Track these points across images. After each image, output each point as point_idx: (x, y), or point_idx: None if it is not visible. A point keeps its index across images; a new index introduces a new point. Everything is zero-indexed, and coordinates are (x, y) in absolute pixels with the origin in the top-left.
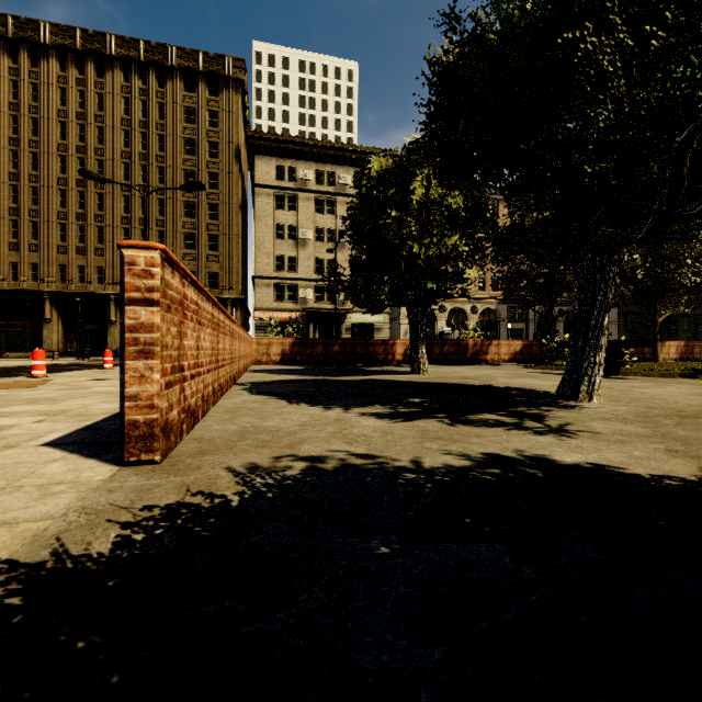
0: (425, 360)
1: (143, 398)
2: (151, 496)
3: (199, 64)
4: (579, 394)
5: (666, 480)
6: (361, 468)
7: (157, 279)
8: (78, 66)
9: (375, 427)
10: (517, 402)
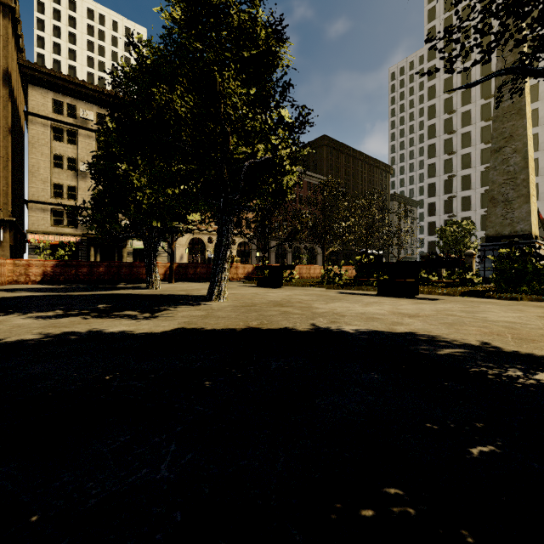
0: (157, 278)
1: None
2: None
3: None
4: (213, 297)
5: (141, 334)
6: None
7: None
8: None
9: (19, 324)
10: (173, 303)
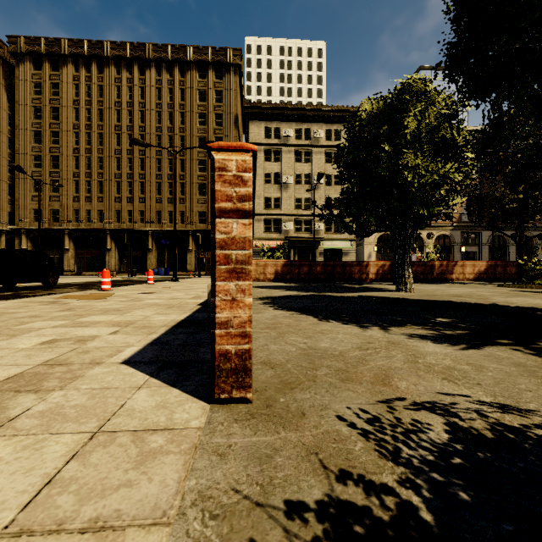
0: (411, 279)
1: (234, 325)
2: (281, 475)
3: (208, 56)
4: None
5: None
6: (535, 436)
7: (249, 186)
8: (128, 69)
9: (448, 355)
10: None
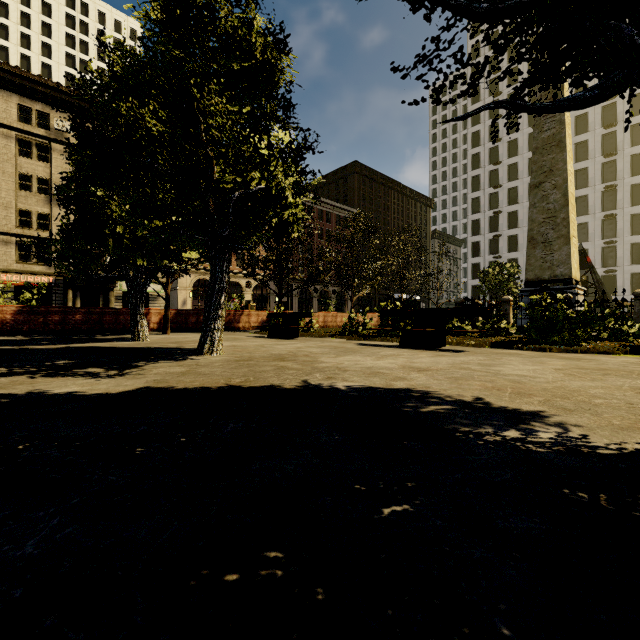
0: (145, 328)
1: None
2: None
3: None
4: (204, 350)
5: (92, 395)
6: None
7: None
8: None
9: None
10: (154, 358)
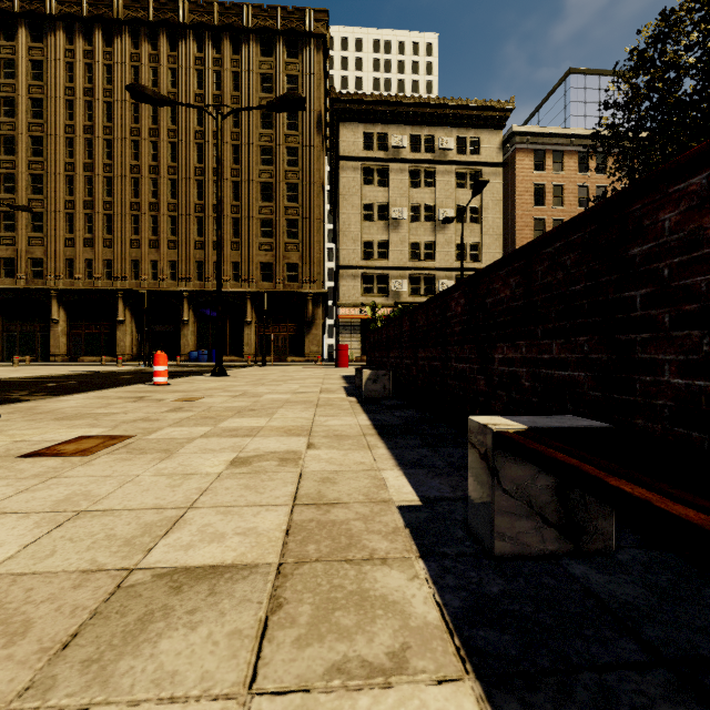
0: None
1: None
2: None
3: (276, 21)
4: None
5: None
6: None
7: None
8: (151, 41)
9: None
10: None
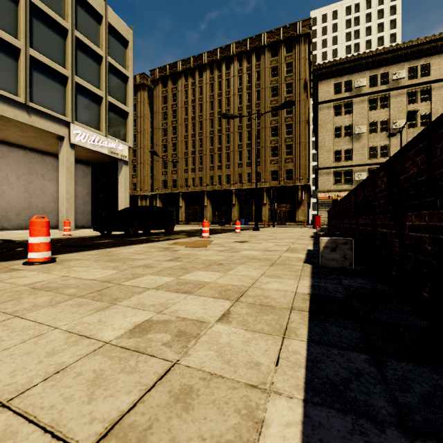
0: None
1: None
2: None
3: (280, 36)
4: None
5: None
6: None
7: None
8: (218, 69)
9: None
10: None
